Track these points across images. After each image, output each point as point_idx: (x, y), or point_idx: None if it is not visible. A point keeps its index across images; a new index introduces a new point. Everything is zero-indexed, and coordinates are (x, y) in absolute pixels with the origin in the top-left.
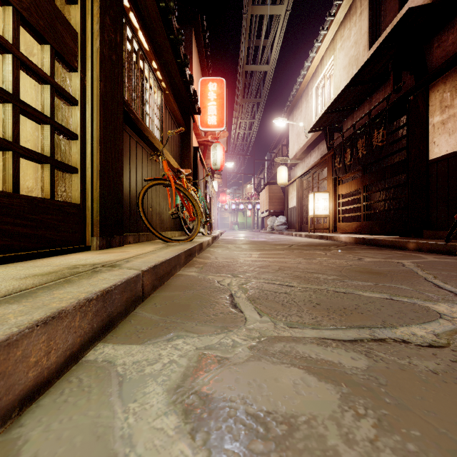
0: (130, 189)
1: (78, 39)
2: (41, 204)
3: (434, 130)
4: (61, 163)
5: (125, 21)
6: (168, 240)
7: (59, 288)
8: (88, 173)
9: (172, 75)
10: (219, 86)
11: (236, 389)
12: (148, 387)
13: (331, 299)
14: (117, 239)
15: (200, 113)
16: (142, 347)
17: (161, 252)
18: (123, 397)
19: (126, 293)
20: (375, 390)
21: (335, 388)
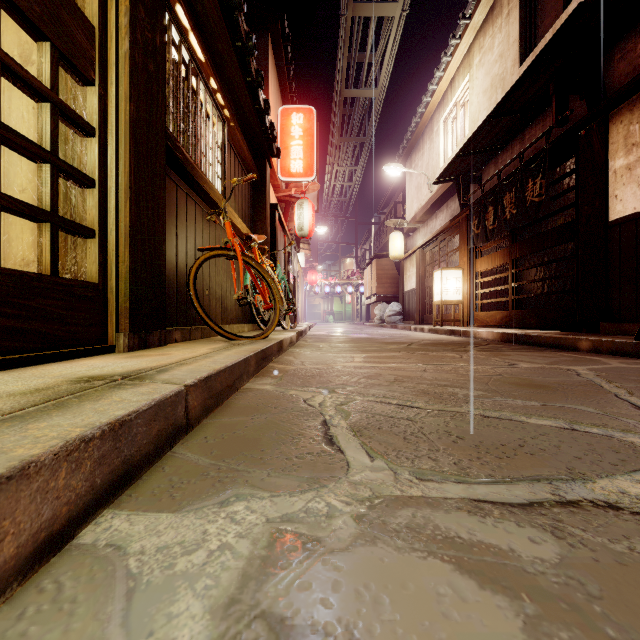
0: (177, 263)
1: (95, 37)
2: (36, 283)
3: (616, 178)
4: (68, 222)
5: (169, 18)
6: (233, 337)
7: (41, 417)
8: (112, 237)
9: (239, 100)
10: (307, 117)
11: (335, 607)
12: (177, 602)
13: (480, 429)
14: (156, 336)
15: (279, 156)
16: (177, 517)
17: (219, 355)
18: (129, 625)
19: (158, 422)
20: (583, 608)
21: (512, 604)
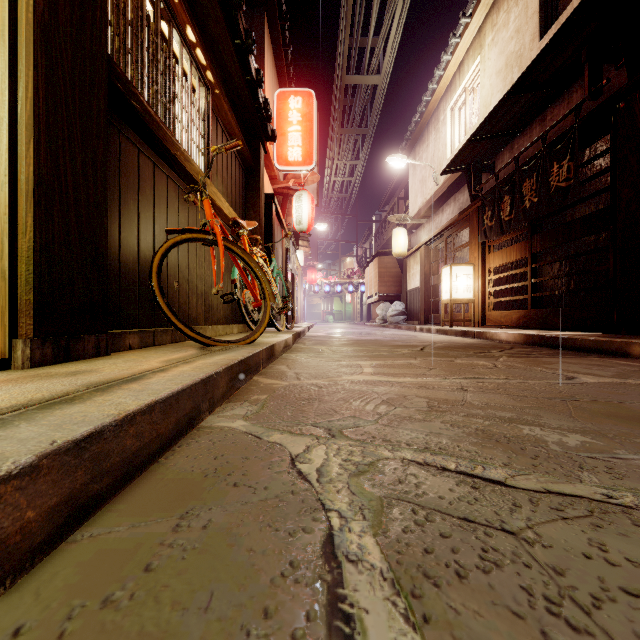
0: (139, 248)
1: None
2: None
3: None
4: None
5: None
6: (209, 341)
7: None
8: (3, 194)
9: (227, 66)
10: (306, 101)
11: None
12: None
13: None
14: (90, 342)
15: (275, 139)
16: None
17: (164, 374)
18: None
19: None
20: None
21: None
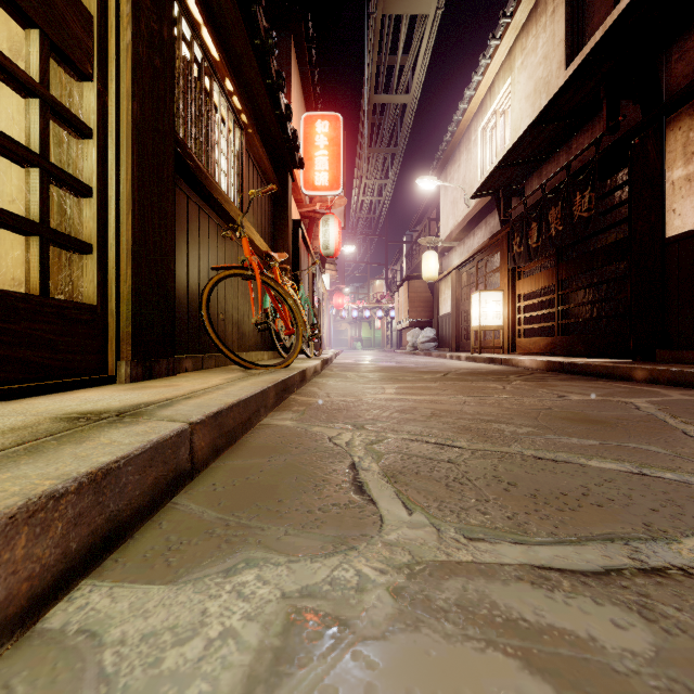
0: (188, 283)
1: (93, 27)
2: (22, 304)
3: (674, 190)
4: (60, 235)
5: (179, 10)
6: (250, 365)
7: (5, 466)
8: (112, 253)
9: (258, 104)
10: (333, 125)
11: None
12: None
13: (534, 474)
14: (163, 364)
15: (303, 167)
16: (170, 591)
17: (233, 386)
18: None
19: (155, 468)
20: None
21: None
